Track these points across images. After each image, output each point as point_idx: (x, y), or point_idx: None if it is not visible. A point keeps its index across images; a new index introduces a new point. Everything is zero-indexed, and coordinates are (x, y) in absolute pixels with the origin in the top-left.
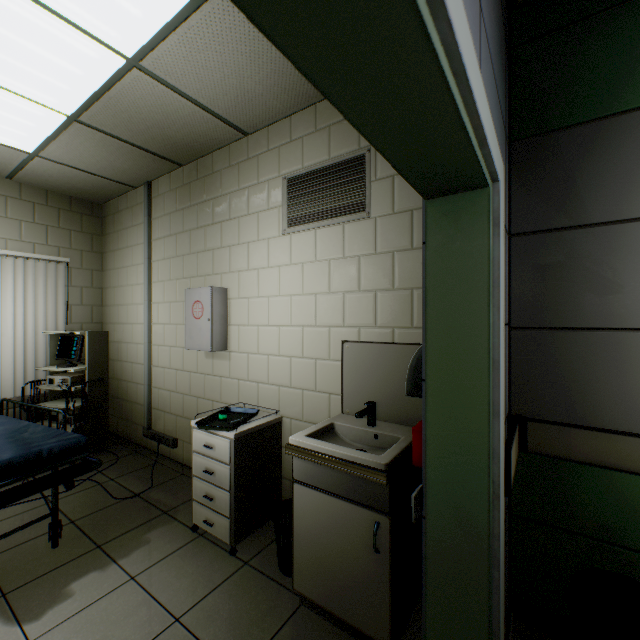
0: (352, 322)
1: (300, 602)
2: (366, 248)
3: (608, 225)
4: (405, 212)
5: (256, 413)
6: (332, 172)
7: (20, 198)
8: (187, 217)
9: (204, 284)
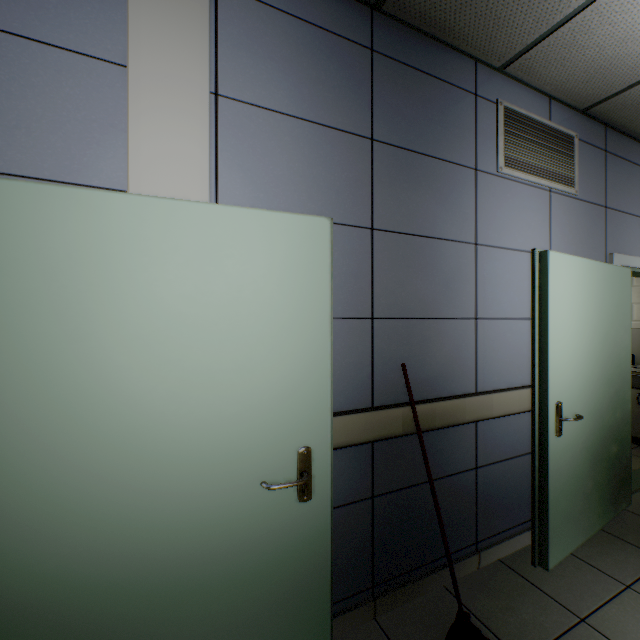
0: None
1: None
2: None
3: None
4: None
5: None
6: None
7: None
8: None
9: None
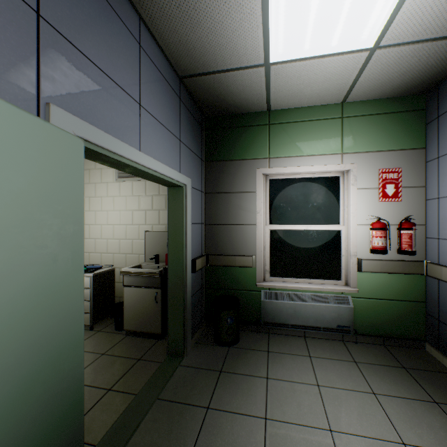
0: (149, 223)
1: (127, 335)
2: (155, 192)
3: (229, 193)
4: None
5: (102, 267)
6: None
7: None
8: None
9: None
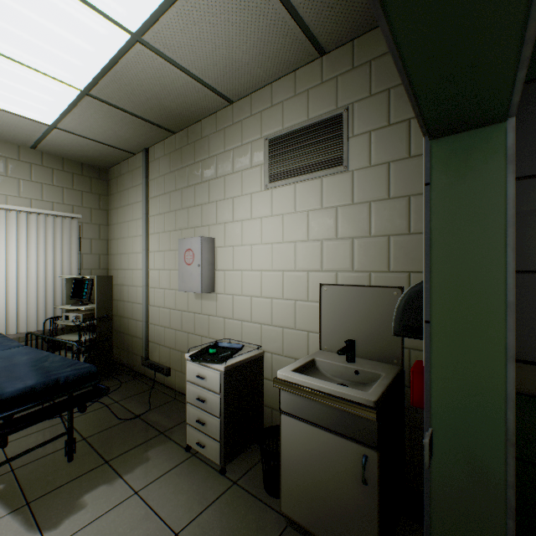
0: (330, 267)
1: (286, 523)
2: (343, 199)
3: None
4: (382, 164)
5: (241, 348)
6: (311, 131)
7: (42, 165)
8: (179, 177)
9: (194, 235)
